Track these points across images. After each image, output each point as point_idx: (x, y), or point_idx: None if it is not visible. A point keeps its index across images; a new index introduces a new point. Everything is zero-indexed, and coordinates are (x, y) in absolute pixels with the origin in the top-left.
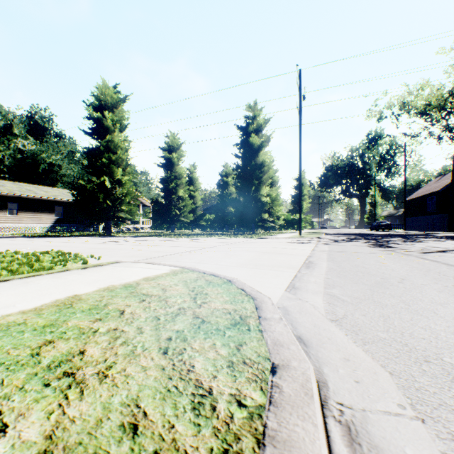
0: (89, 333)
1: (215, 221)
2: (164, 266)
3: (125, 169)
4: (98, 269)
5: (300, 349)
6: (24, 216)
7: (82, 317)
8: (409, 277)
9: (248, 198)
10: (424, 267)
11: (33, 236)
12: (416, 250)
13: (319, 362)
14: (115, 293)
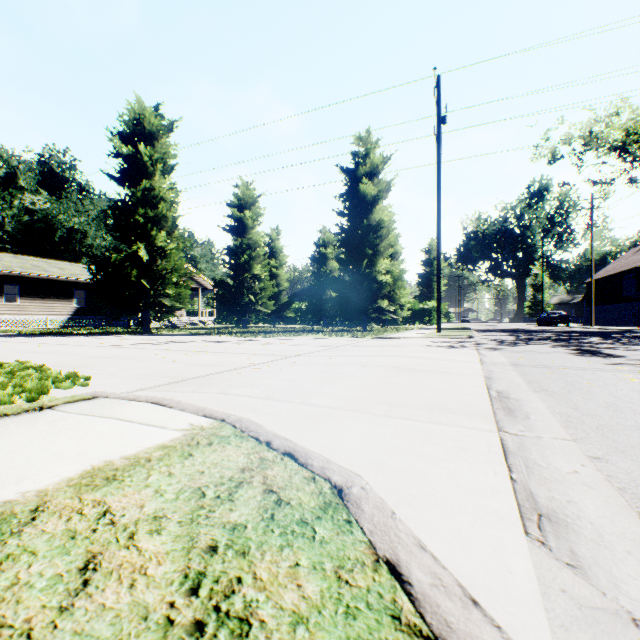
0: None
1: (308, 312)
2: (182, 413)
3: (172, 232)
4: (16, 423)
5: None
6: (28, 305)
7: None
8: None
9: (358, 276)
10: None
11: (31, 334)
12: None
13: None
14: None
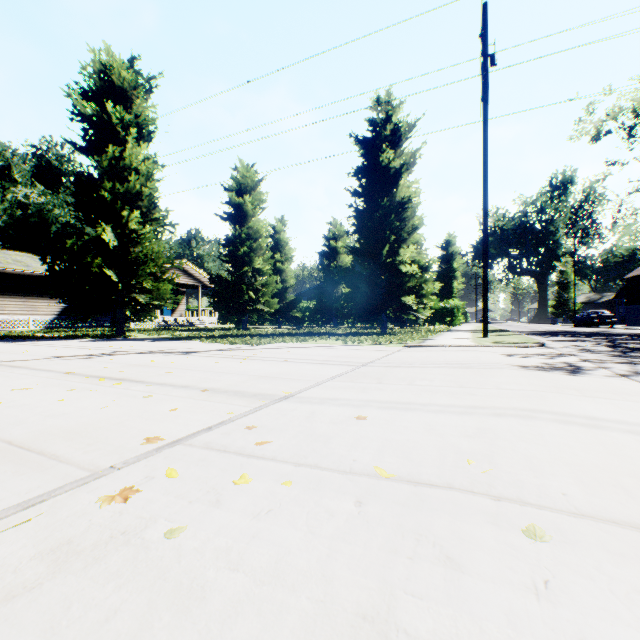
0: None
1: (316, 311)
2: None
3: (150, 214)
4: None
5: None
6: (7, 303)
7: None
8: None
9: (376, 267)
10: None
11: None
12: None
13: None
14: None
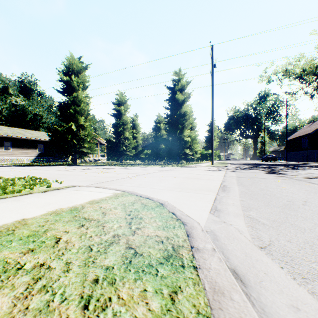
0: (11, 271)
1: (151, 155)
2: (109, 190)
3: (87, 117)
4: (55, 192)
5: (245, 300)
6: (16, 151)
7: (16, 247)
8: (310, 200)
9: (175, 138)
10: (316, 190)
11: (21, 165)
12: (302, 176)
13: (266, 312)
14: (59, 217)
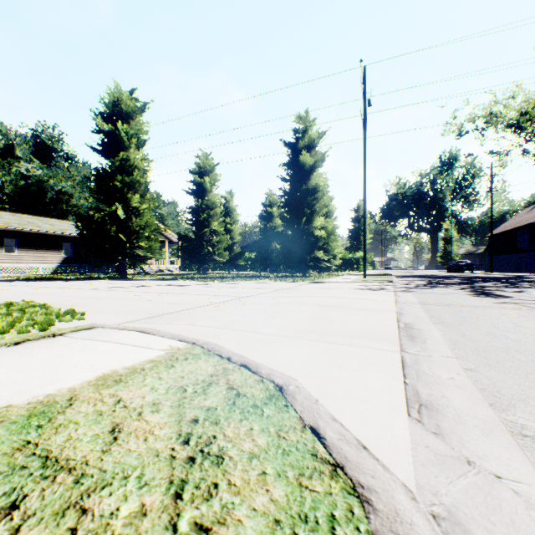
0: None
1: (256, 261)
2: (162, 338)
3: (144, 195)
4: (38, 345)
5: None
6: (24, 255)
7: None
8: None
9: (298, 231)
10: None
11: (28, 279)
12: None
13: None
14: None
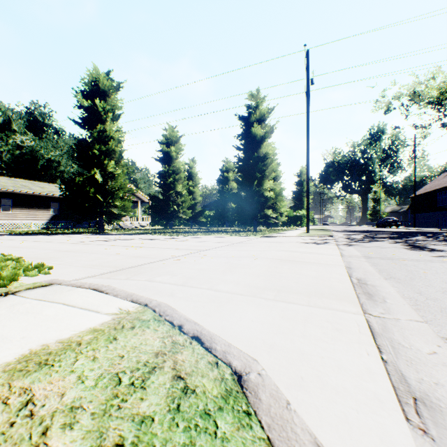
0: None
1: (215, 218)
2: (114, 298)
3: (119, 161)
4: None
5: None
6: (18, 213)
7: None
8: None
9: (250, 192)
10: None
11: (19, 234)
12: None
13: None
14: None
